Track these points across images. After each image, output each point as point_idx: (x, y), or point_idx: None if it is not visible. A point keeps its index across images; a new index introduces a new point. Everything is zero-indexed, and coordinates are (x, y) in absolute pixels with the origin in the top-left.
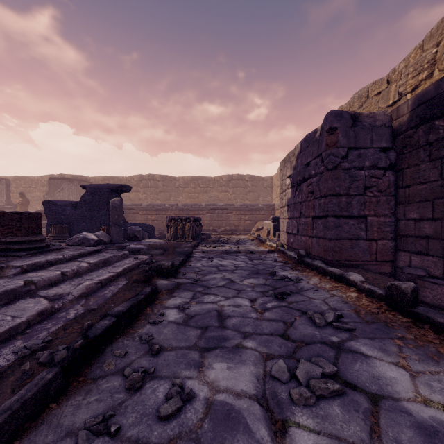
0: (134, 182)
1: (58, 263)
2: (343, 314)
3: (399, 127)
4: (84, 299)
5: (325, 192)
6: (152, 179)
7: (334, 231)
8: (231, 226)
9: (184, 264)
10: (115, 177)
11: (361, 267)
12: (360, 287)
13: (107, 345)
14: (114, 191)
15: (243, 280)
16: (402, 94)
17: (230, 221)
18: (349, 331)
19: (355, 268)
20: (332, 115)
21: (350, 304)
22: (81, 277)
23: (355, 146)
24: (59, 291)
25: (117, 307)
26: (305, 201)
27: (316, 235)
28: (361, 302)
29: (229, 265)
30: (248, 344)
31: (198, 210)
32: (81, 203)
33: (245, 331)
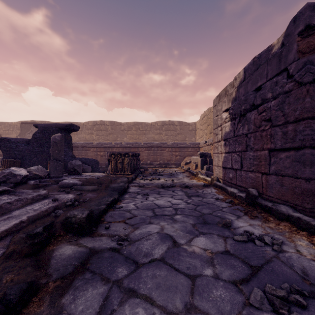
0: (89, 126)
1: None
2: None
3: None
4: None
5: (297, 115)
6: (103, 124)
7: (313, 168)
8: (164, 160)
9: (113, 206)
10: (74, 122)
11: None
12: None
13: None
14: (63, 130)
15: (190, 241)
16: None
17: (164, 156)
18: None
19: None
20: (310, 8)
21: None
22: None
23: None
24: None
25: None
26: (255, 132)
27: (275, 172)
28: None
29: (167, 205)
30: None
31: (138, 147)
32: (33, 140)
33: None
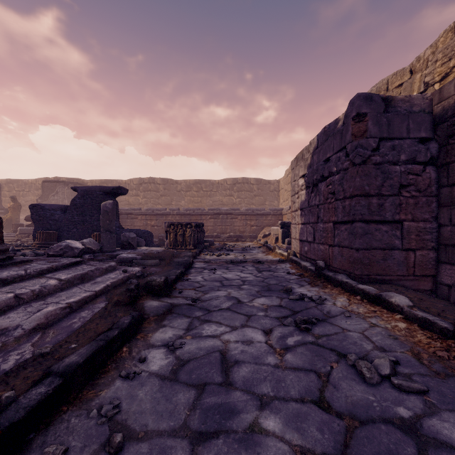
0: (133, 186)
1: (17, 281)
2: (398, 359)
3: (443, 112)
4: (40, 333)
5: (351, 192)
6: (153, 182)
7: (362, 239)
8: (236, 232)
9: (181, 278)
10: (113, 180)
11: (395, 283)
12: (409, 314)
13: (39, 432)
14: (109, 194)
15: (252, 300)
16: (429, 84)
17: (235, 227)
18: (421, 396)
19: (390, 285)
20: (360, 98)
21: (402, 341)
22: (44, 300)
23: (388, 135)
24: (3, 324)
25: (71, 356)
26: (324, 203)
27: (338, 244)
28: (416, 338)
29: (235, 278)
30: (269, 423)
31: (201, 215)
32: (71, 207)
33: (262, 394)
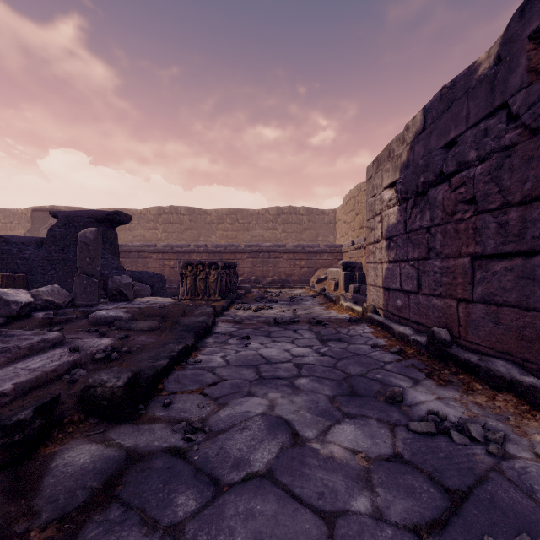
0: (151, 217)
1: None
2: None
3: None
4: None
5: (528, 191)
6: (176, 212)
7: None
8: (281, 275)
9: (184, 360)
10: (126, 209)
11: None
12: None
13: None
14: (103, 222)
15: (325, 432)
16: None
17: (280, 268)
18: None
19: None
20: None
21: None
22: None
23: None
24: None
25: None
26: (444, 223)
27: (484, 298)
28: None
29: (283, 359)
30: None
31: (235, 253)
32: (48, 240)
33: None
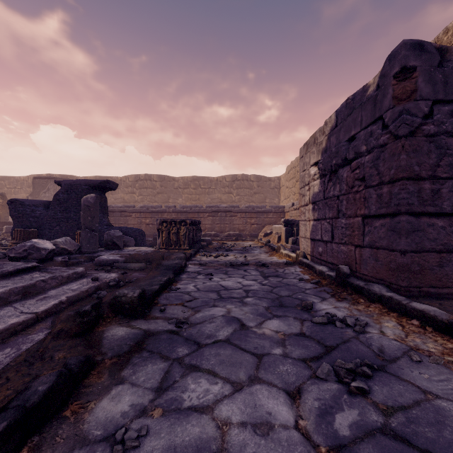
0: (129, 183)
1: None
2: None
3: None
4: None
5: (393, 175)
6: (149, 179)
7: (410, 238)
8: (235, 230)
9: (168, 287)
10: (108, 177)
11: None
12: None
13: None
14: (96, 189)
15: (261, 323)
16: None
17: (234, 225)
18: None
19: (452, 302)
20: (407, 47)
21: None
22: None
23: (445, 97)
24: None
25: None
26: (347, 193)
27: (370, 244)
28: None
29: (236, 287)
30: None
31: (199, 213)
32: (54, 203)
33: None
